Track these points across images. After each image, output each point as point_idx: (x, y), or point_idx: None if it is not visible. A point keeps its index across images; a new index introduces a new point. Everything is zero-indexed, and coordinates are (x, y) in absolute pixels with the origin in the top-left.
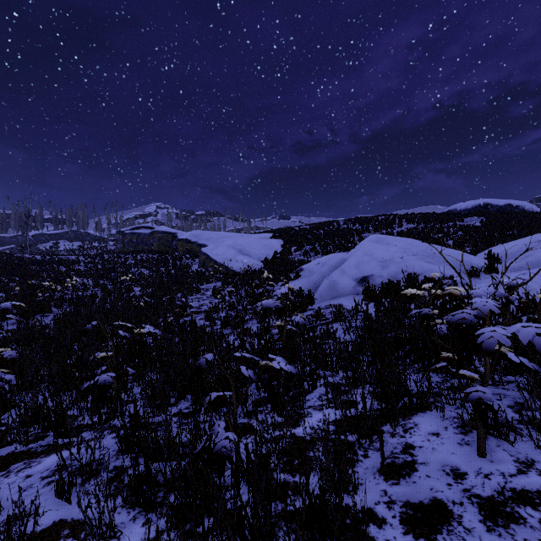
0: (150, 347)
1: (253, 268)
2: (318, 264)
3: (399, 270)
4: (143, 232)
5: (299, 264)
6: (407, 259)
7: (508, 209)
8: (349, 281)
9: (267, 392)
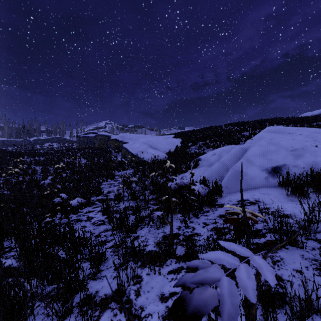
0: None
1: (159, 158)
2: (214, 154)
3: (318, 159)
4: (90, 135)
5: (196, 155)
6: None
7: None
8: (259, 172)
9: None
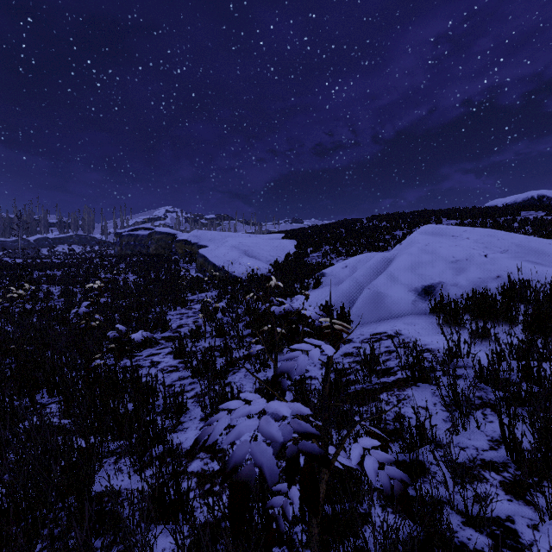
0: None
1: (259, 273)
2: (345, 267)
3: (486, 274)
4: (141, 233)
5: (319, 267)
6: (496, 257)
7: None
8: (404, 293)
9: None
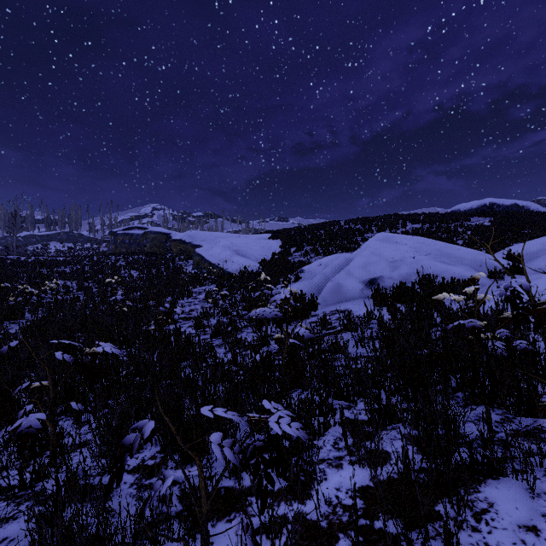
0: (120, 365)
1: (250, 270)
2: (320, 265)
3: (411, 271)
4: (136, 232)
5: (299, 265)
6: (420, 259)
7: (515, 209)
8: (356, 284)
9: (263, 433)
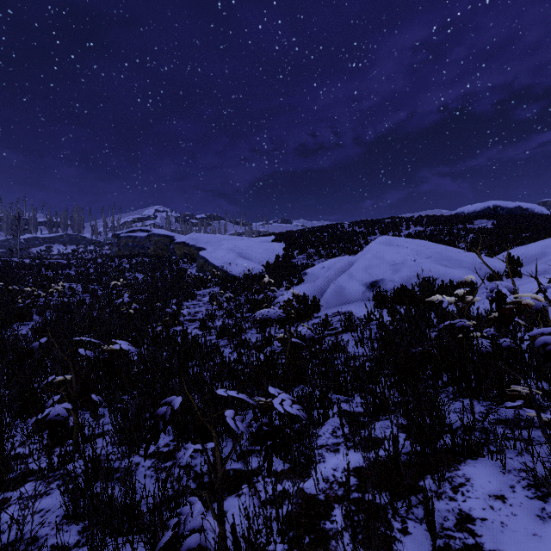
0: (132, 363)
1: (253, 272)
2: (323, 268)
3: (412, 273)
4: (139, 235)
5: (303, 268)
6: (421, 262)
7: (518, 211)
8: (358, 286)
9: None
